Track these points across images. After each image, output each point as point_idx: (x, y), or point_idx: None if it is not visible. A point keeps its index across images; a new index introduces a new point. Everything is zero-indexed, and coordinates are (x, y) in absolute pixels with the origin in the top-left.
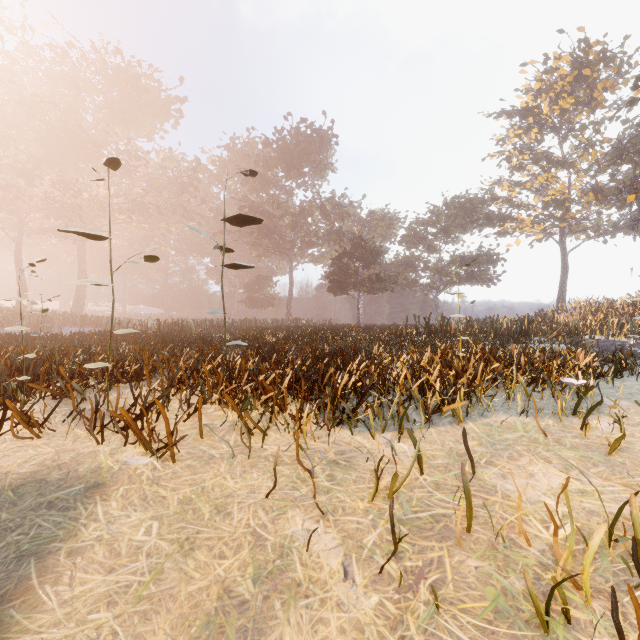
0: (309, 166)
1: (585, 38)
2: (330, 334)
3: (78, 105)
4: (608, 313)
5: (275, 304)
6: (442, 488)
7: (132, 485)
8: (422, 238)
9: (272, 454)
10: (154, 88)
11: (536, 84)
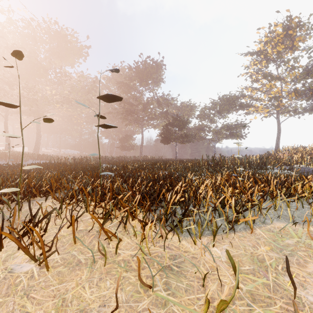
0: (151, 80)
1: (290, 15)
2: (162, 164)
3: (36, 49)
4: (303, 153)
5: (134, 148)
6: (257, 300)
7: (6, 297)
8: (207, 116)
9: (123, 259)
10: (74, 41)
11: (265, 38)
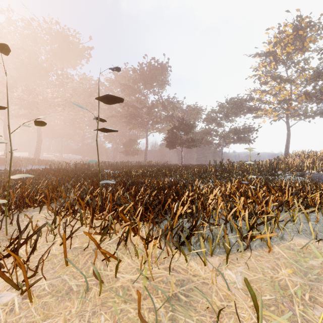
0: (156, 82)
1: (300, 15)
2: (167, 170)
3: (36, 50)
4: (314, 158)
5: (139, 153)
6: None
7: None
8: (214, 119)
9: (122, 285)
10: (76, 42)
11: (274, 39)
